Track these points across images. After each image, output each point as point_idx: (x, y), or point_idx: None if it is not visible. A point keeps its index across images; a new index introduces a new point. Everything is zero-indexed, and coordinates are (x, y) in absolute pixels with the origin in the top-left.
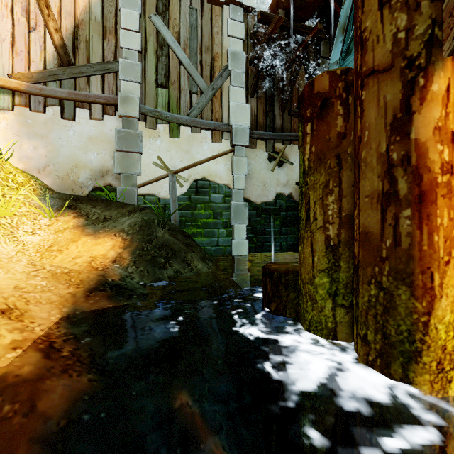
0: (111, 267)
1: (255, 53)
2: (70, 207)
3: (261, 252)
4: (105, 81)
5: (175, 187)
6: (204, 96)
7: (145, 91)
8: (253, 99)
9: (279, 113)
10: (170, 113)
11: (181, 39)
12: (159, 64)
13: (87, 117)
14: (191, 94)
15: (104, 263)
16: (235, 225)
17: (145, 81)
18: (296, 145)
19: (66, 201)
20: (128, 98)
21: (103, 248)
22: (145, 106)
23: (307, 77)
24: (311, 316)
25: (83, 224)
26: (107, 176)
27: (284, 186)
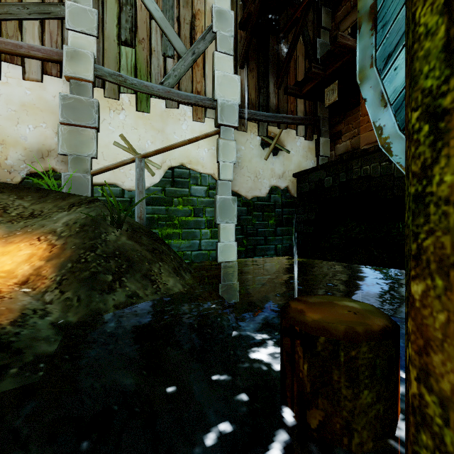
0: (11, 295)
1: (246, 12)
2: None
3: (252, 257)
4: (45, 29)
5: (143, 175)
6: (182, 61)
7: (104, 48)
8: (243, 71)
9: (274, 91)
10: (137, 80)
11: None
12: (123, 14)
13: (19, 76)
14: (165, 58)
15: (0, 287)
16: (221, 224)
17: (103, 35)
18: (294, 130)
19: None
20: (78, 54)
21: (12, 260)
22: (103, 68)
23: (306, 50)
24: None
25: None
26: (49, 159)
27: (280, 178)
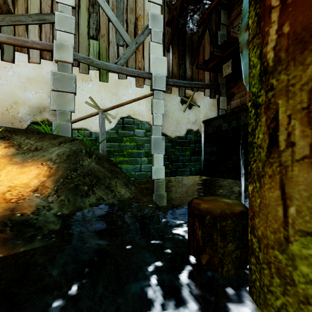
0: (29, 197)
1: (171, 15)
2: (3, 138)
3: (175, 176)
4: (42, 30)
5: (104, 123)
6: (129, 48)
7: (79, 41)
8: (169, 54)
9: (189, 66)
10: (100, 61)
11: (110, 0)
12: (91, 19)
13: (26, 60)
14: (118, 46)
15: (22, 193)
16: (154, 154)
17: (78, 32)
18: (202, 92)
19: (1, 132)
20: (63, 46)
21: (27, 177)
22: (78, 54)
23: (210, 39)
24: (280, 302)
25: (12, 153)
26: (44, 113)
27: (193, 124)
